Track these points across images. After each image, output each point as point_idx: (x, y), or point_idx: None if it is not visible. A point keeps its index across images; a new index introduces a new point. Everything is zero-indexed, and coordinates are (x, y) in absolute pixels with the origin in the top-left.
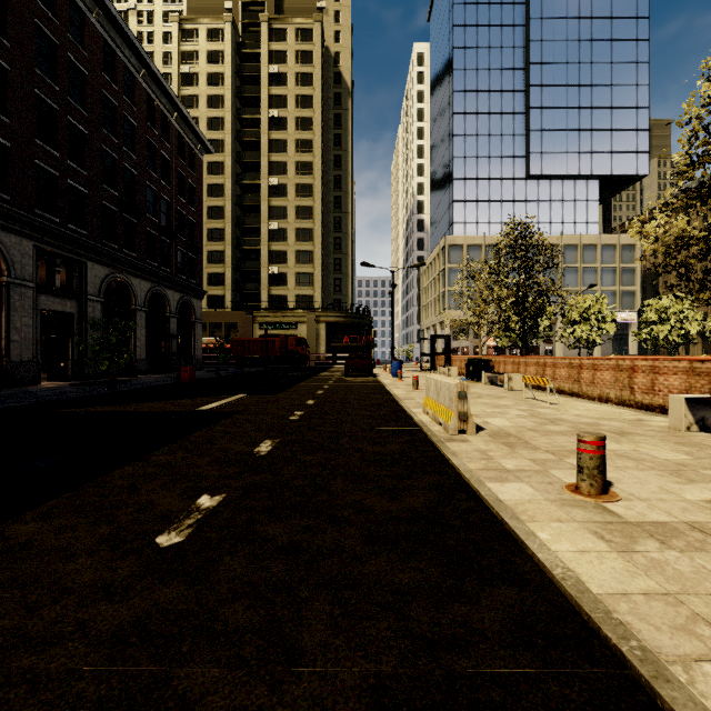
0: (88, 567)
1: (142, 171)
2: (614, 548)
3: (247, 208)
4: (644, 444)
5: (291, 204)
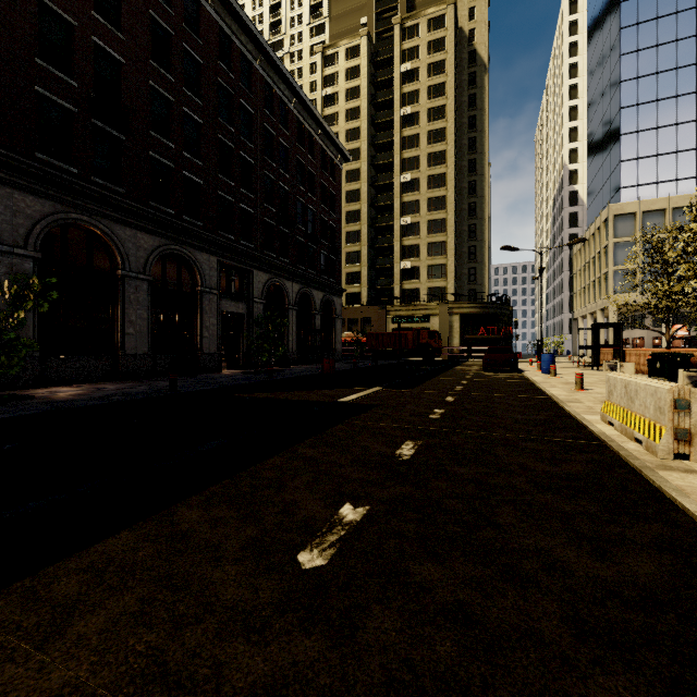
0: (232, 578)
1: (293, 187)
2: None
3: (380, 208)
4: None
5: (423, 197)
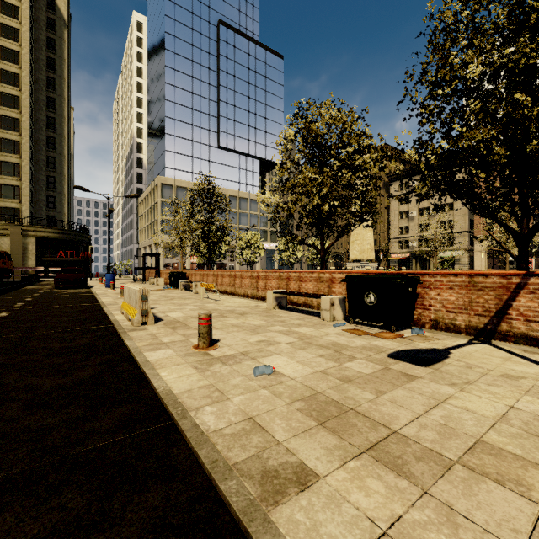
0: None
1: None
2: (199, 371)
3: None
4: (250, 318)
5: None
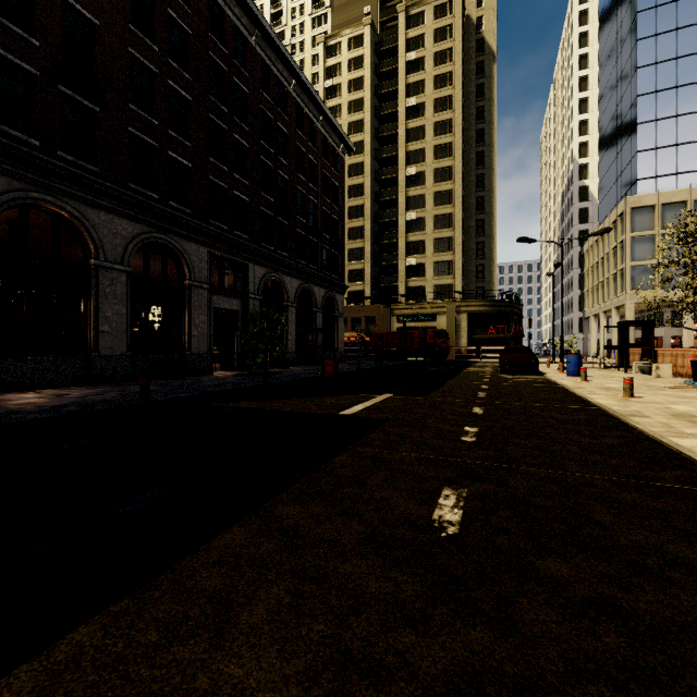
0: None
1: (293, 176)
2: None
3: (384, 203)
4: None
5: (429, 192)
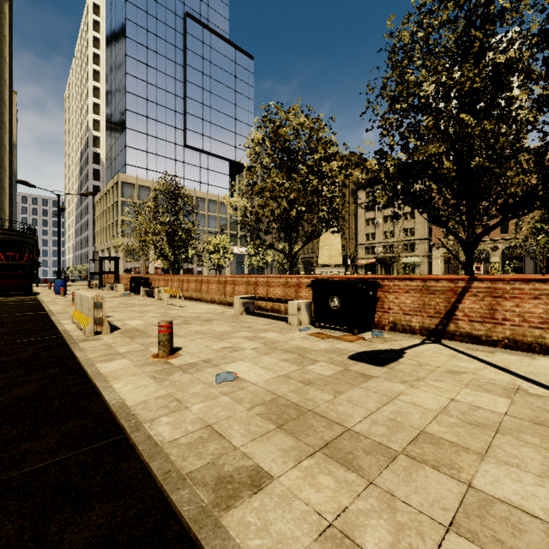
0: None
1: None
2: (157, 381)
3: None
4: (215, 325)
5: None
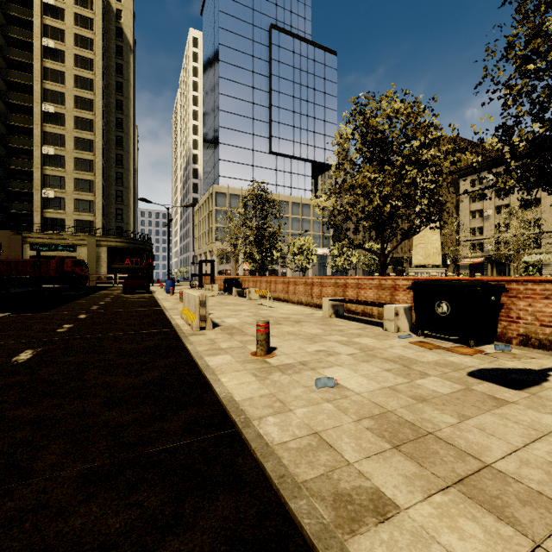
0: None
1: None
2: (259, 379)
3: (14, 127)
4: (306, 326)
5: (69, 134)
